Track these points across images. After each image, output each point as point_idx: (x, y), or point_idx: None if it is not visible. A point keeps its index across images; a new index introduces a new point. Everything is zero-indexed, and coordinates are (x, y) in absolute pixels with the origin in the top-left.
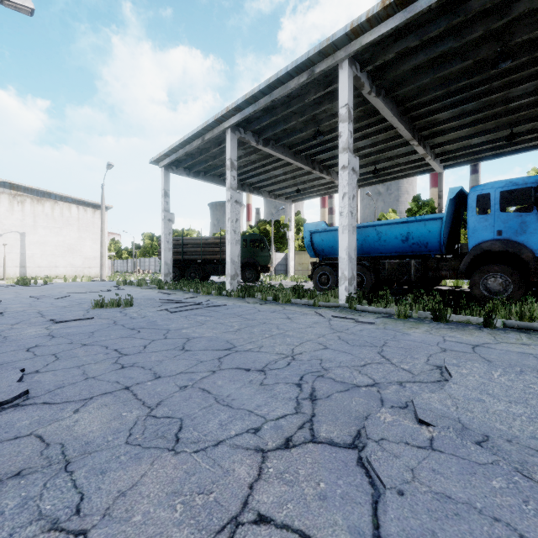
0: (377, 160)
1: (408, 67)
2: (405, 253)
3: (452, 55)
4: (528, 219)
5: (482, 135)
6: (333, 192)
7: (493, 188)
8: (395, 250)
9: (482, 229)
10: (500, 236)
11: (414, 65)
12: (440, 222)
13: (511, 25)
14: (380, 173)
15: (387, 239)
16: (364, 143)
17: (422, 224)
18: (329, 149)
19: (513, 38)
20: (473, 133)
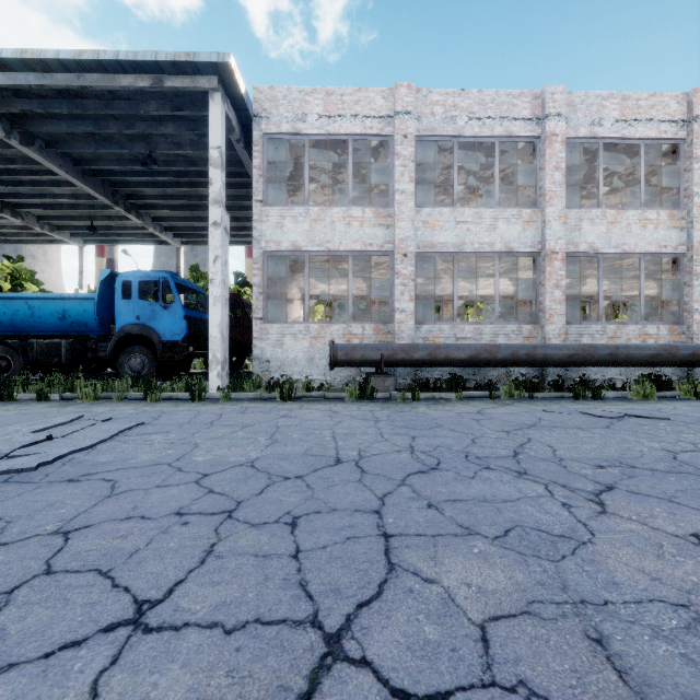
0: (93, 216)
1: (53, 130)
2: (69, 332)
3: (109, 137)
4: (157, 308)
5: (198, 221)
6: (46, 242)
7: (134, 277)
8: (57, 329)
9: (126, 313)
10: (139, 321)
11: (59, 131)
12: (94, 302)
13: (151, 136)
14: (108, 232)
15: (42, 315)
16: (61, 190)
17: (78, 303)
18: (3, 182)
19: (157, 148)
20: (191, 216)
